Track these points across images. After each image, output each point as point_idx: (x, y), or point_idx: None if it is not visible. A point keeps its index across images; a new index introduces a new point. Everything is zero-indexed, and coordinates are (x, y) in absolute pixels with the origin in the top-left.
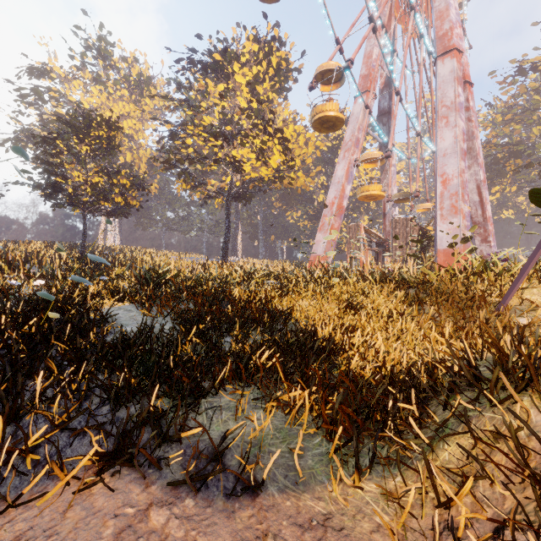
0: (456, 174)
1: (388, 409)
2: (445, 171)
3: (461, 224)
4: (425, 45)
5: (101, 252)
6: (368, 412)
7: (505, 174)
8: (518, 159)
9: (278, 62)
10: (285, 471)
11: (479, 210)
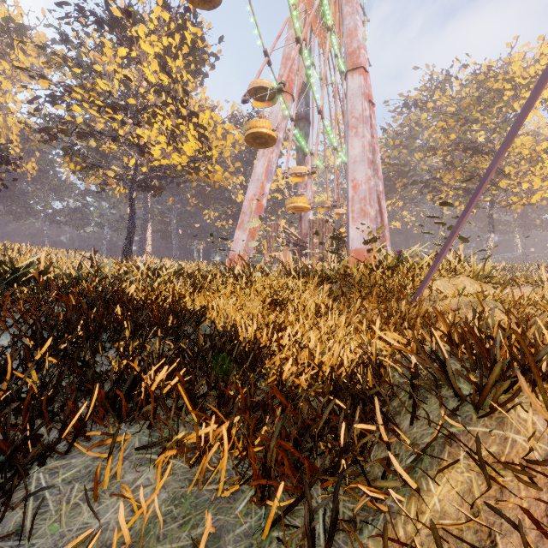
0: (364, 180)
1: (341, 434)
2: (355, 176)
3: (369, 226)
4: (337, 59)
5: None
6: (313, 439)
7: (395, 190)
8: (404, 178)
9: (193, 40)
10: None
11: (379, 217)
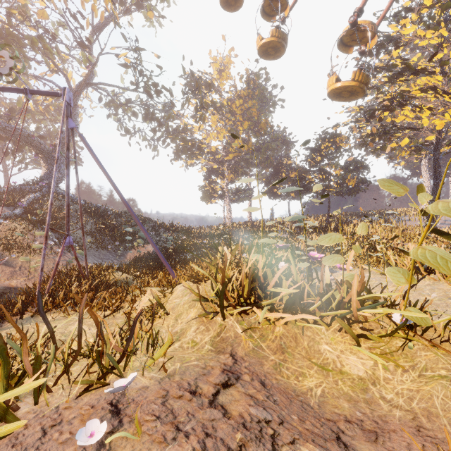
0: None
1: None
2: None
3: None
4: None
5: (342, 220)
6: None
7: None
8: None
9: None
10: None
11: None
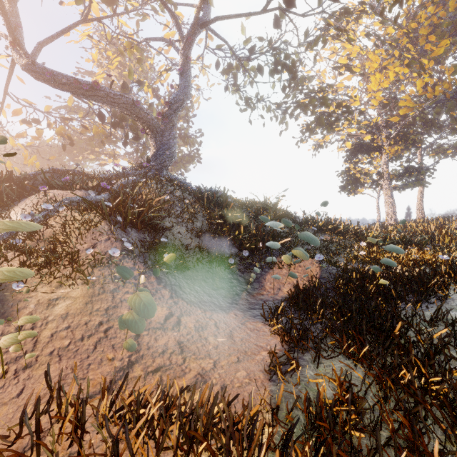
0: None
1: None
2: None
3: None
4: None
5: None
6: None
7: None
8: None
9: None
10: (285, 396)
11: None
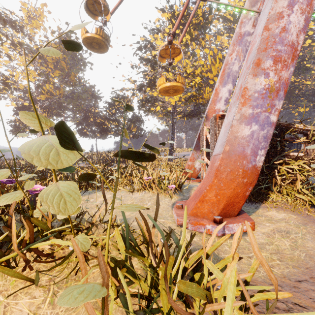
0: (260, 30)
1: None
2: (256, 32)
3: (234, 115)
4: None
5: None
6: None
7: None
8: None
9: (178, 14)
10: None
11: None
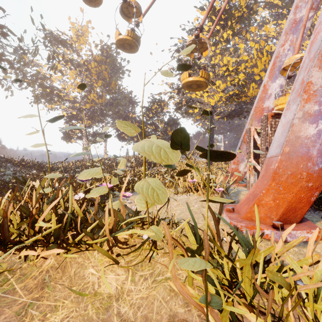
0: None
1: None
2: (321, 18)
3: (295, 113)
4: None
5: None
6: None
7: None
8: None
9: (219, 9)
10: None
11: None
